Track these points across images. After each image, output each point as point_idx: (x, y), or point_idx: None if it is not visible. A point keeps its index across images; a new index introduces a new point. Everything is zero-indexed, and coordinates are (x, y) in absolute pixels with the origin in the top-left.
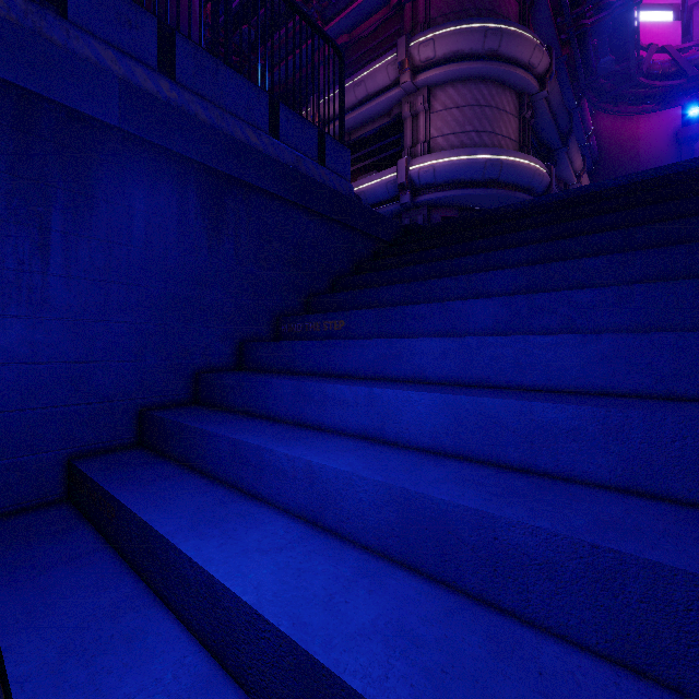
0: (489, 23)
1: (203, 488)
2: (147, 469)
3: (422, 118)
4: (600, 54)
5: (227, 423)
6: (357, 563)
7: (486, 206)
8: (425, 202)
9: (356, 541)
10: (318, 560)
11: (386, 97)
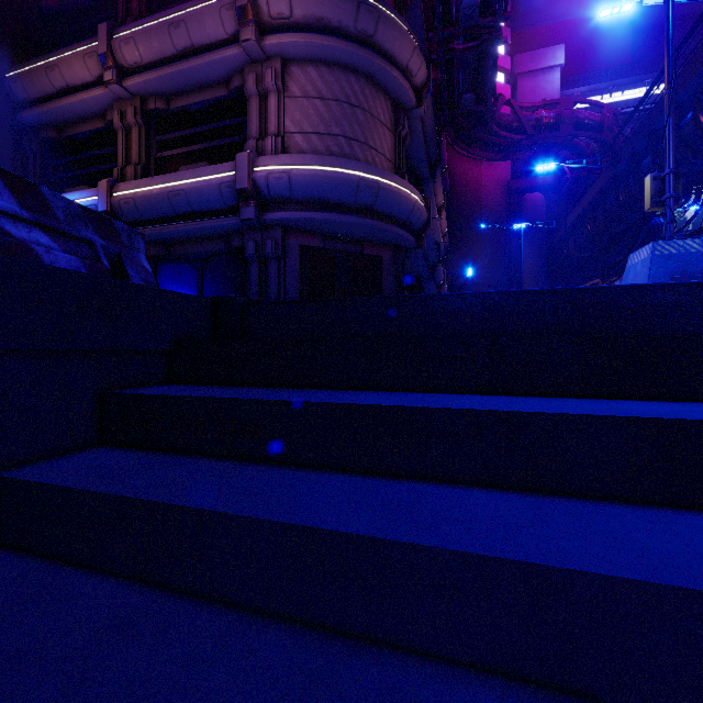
0: None
1: None
2: None
3: (273, 101)
4: (464, 88)
5: None
6: None
7: (357, 238)
8: (277, 222)
9: None
10: None
11: (220, 56)
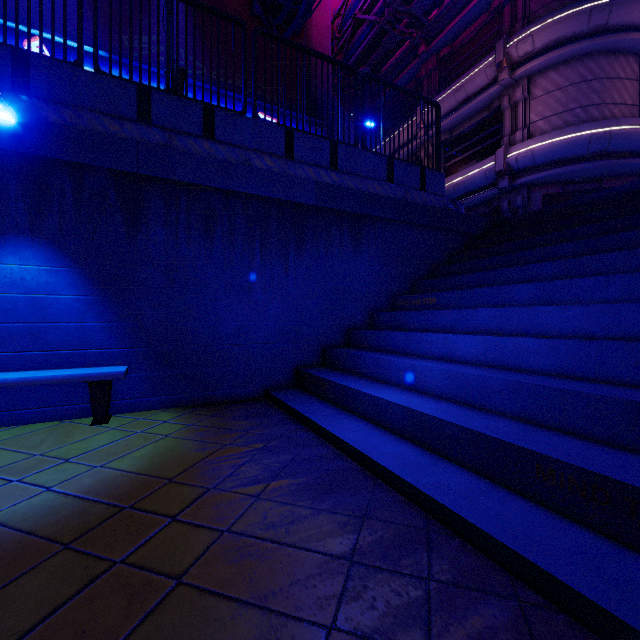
0: (595, 1)
1: (362, 379)
2: (333, 373)
3: (521, 107)
4: None
5: (370, 353)
6: (432, 399)
7: (595, 177)
8: (524, 184)
9: (432, 395)
10: (415, 397)
11: (484, 96)
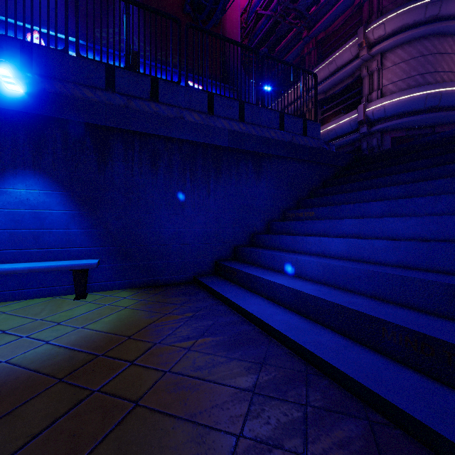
0: None
1: (261, 269)
2: (241, 264)
3: (376, 75)
4: None
5: (267, 250)
6: (310, 283)
7: (430, 125)
8: (378, 130)
9: (311, 280)
10: (299, 281)
11: (349, 67)
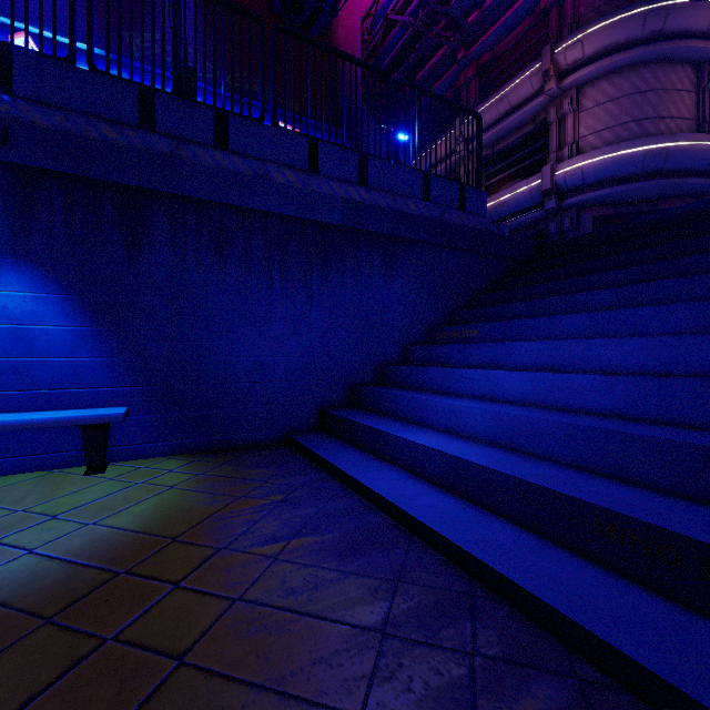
0: (650, 5)
1: (395, 421)
2: (362, 414)
3: (569, 120)
4: None
5: (404, 391)
6: (474, 444)
7: (650, 198)
8: (572, 205)
9: (474, 438)
10: (455, 442)
11: (529, 107)
